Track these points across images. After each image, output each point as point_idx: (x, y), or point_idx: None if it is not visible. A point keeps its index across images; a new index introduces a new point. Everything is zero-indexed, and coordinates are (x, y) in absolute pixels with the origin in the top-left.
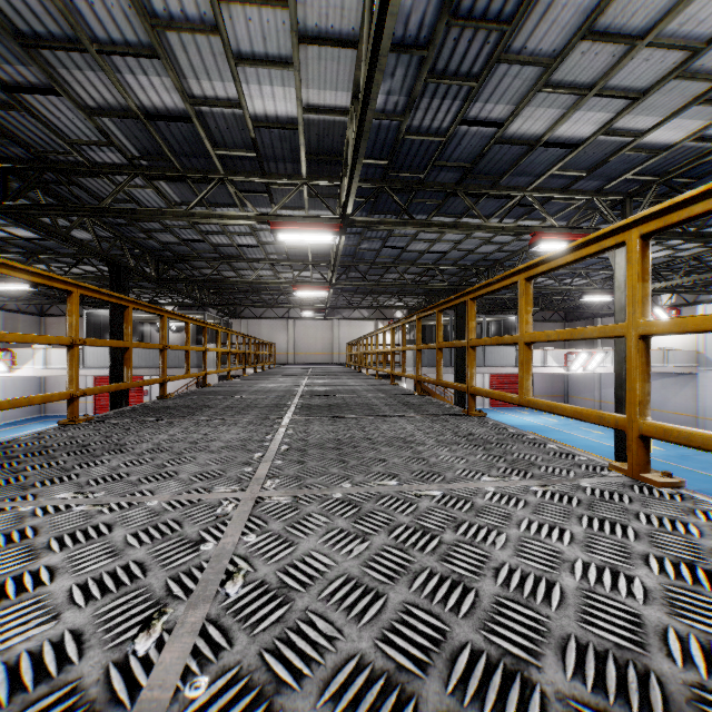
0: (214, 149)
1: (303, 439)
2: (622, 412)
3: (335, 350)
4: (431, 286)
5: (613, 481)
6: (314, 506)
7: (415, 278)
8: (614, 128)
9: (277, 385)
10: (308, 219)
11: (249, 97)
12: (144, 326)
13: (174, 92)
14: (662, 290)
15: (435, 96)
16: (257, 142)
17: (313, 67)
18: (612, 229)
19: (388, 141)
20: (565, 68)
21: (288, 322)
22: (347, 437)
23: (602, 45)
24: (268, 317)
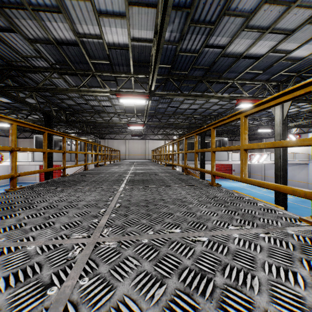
0: (90, 60)
1: (128, 200)
2: (278, 181)
3: (146, 153)
4: (189, 124)
5: (305, 229)
6: (130, 250)
7: (182, 121)
8: (277, 49)
9: (119, 169)
10: (134, 93)
11: (105, 33)
12: (61, 142)
13: (69, 31)
14: (293, 126)
15: (193, 33)
16: (110, 56)
17: (135, 18)
18: (302, 84)
19: (171, 56)
20: (256, 18)
21: (126, 140)
22: (151, 199)
23: (274, 6)
24: (117, 138)
